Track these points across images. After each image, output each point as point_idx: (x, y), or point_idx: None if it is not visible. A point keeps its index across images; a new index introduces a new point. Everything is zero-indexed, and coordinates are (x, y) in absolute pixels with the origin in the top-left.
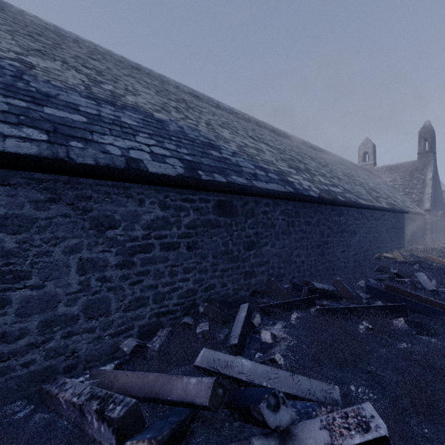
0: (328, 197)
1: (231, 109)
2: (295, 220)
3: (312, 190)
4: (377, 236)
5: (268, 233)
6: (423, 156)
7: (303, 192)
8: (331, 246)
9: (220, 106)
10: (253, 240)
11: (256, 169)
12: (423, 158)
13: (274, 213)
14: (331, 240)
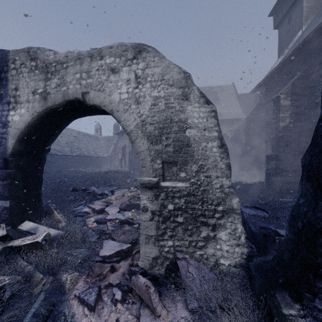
0: None
1: None
2: None
3: None
4: (70, 164)
5: None
6: (114, 134)
7: None
8: None
9: None
10: None
11: None
12: (114, 135)
13: None
14: None
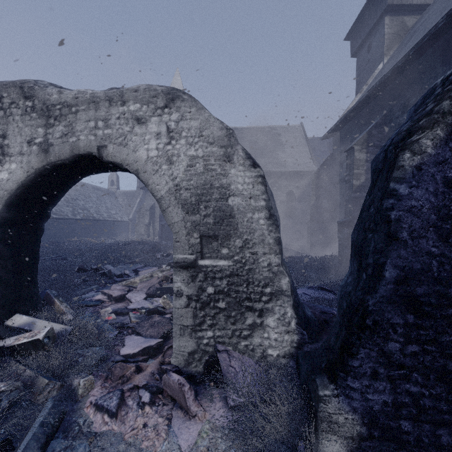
0: None
1: None
2: None
3: None
4: (71, 231)
5: None
6: (139, 189)
7: None
8: None
9: None
10: None
11: None
12: (139, 190)
13: None
14: None
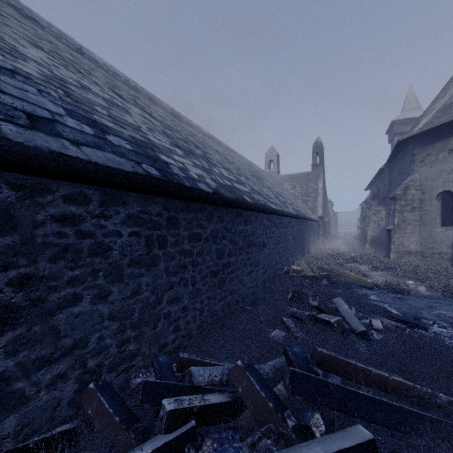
0: (229, 195)
1: (106, 65)
2: (168, 234)
3: (205, 181)
4: (285, 246)
5: (83, 272)
6: (315, 168)
7: (184, 181)
8: (234, 269)
9: (85, 53)
10: (8, 303)
11: (68, 116)
12: (315, 169)
13: (104, 221)
14: (234, 259)
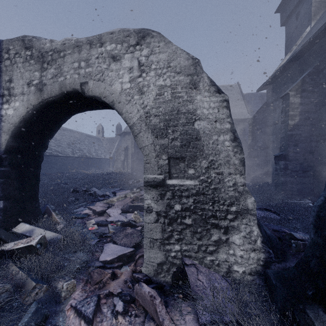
0: None
1: None
2: None
3: None
4: (71, 165)
5: None
6: (117, 136)
7: None
8: (43, 167)
9: None
10: None
11: None
12: (117, 136)
13: None
14: (43, 165)
